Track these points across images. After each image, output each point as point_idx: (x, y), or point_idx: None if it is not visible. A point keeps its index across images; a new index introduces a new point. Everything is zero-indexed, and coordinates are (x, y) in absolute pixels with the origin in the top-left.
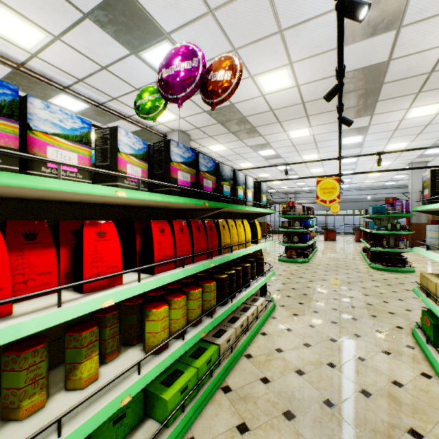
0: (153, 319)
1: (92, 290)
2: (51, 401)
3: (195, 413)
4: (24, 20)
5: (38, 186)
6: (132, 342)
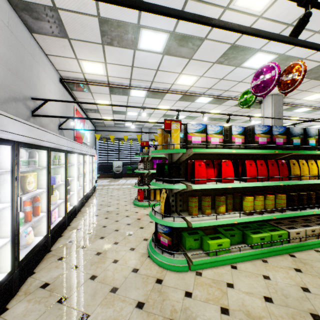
0: (246, 200)
1: (224, 182)
2: (212, 214)
3: (268, 253)
4: (190, 76)
5: (213, 151)
6: (237, 210)
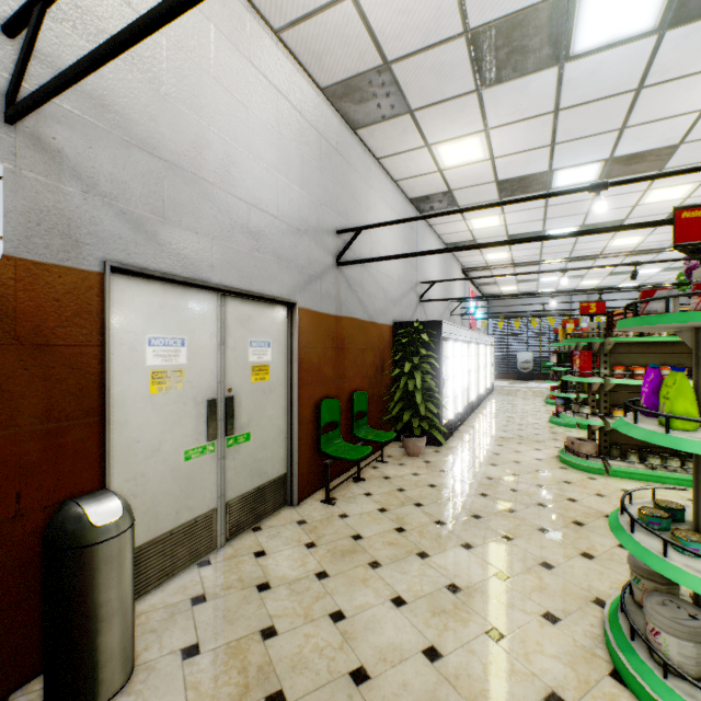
0: None
1: None
2: None
3: None
4: (628, 238)
5: None
6: None
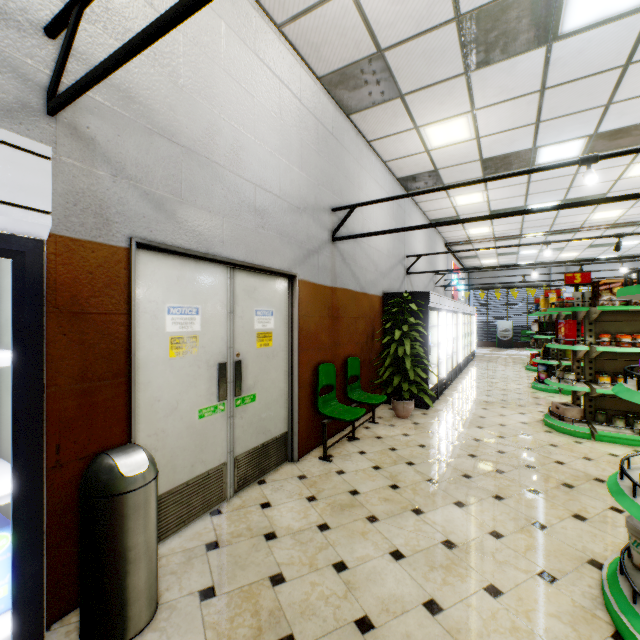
0: None
1: None
2: None
3: None
4: (609, 211)
5: None
6: None
